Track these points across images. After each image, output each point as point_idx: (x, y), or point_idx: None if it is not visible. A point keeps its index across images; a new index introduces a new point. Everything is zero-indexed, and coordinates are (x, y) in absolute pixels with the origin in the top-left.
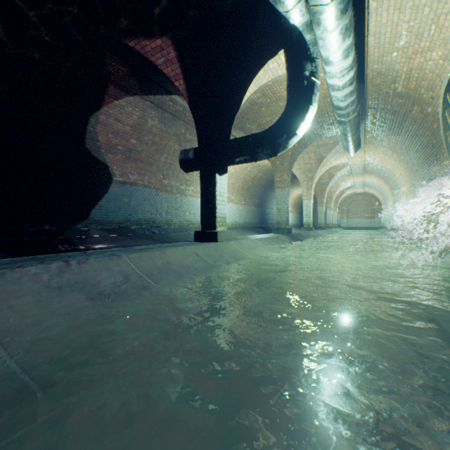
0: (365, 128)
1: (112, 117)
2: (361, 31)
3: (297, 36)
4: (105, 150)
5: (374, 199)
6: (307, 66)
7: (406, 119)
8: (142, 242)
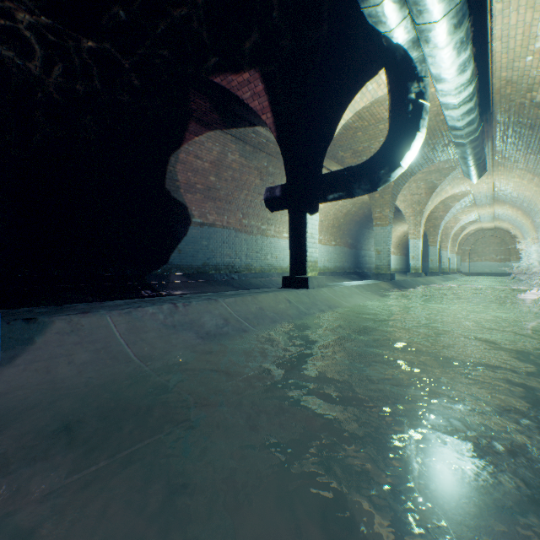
0: (493, 147)
1: (192, 154)
2: (483, 37)
3: (401, 55)
4: (184, 189)
5: (509, 236)
6: (413, 87)
7: None
8: (221, 289)
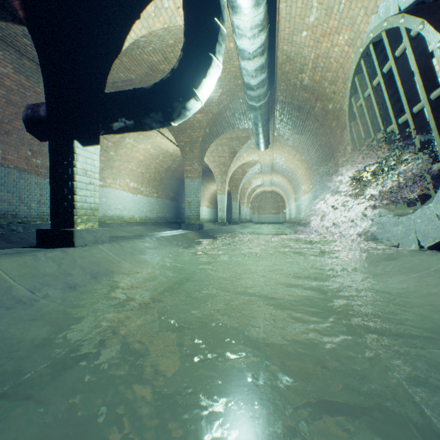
0: (274, 124)
1: None
2: None
3: None
4: None
5: (279, 197)
6: (209, 0)
7: (309, 116)
8: None
